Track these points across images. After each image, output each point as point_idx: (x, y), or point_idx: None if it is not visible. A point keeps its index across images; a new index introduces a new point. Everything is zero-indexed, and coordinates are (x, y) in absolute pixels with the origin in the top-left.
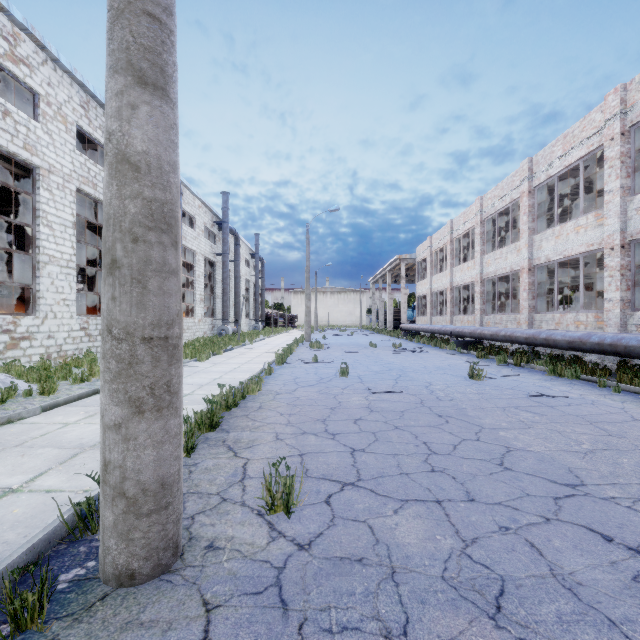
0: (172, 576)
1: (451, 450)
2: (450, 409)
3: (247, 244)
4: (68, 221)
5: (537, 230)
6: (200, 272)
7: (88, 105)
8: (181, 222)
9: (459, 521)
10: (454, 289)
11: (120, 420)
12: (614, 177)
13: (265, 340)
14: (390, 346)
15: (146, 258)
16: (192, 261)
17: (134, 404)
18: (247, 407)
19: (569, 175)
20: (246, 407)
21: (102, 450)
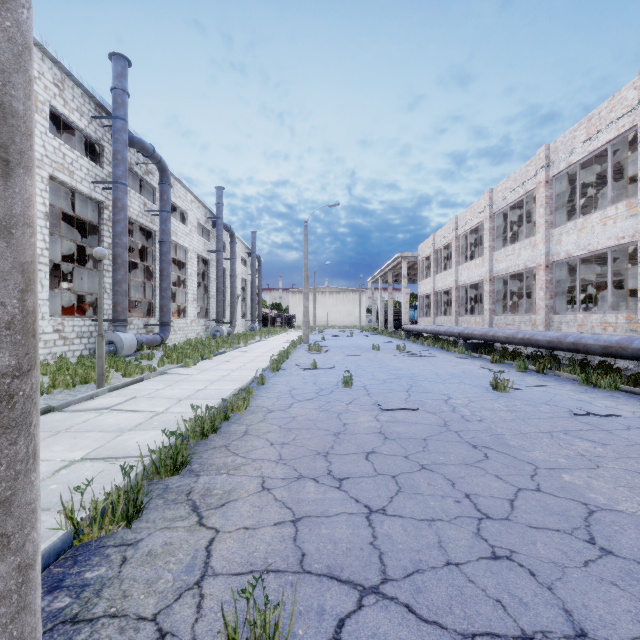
0: None
1: (509, 511)
2: (484, 435)
3: (243, 242)
4: (39, 211)
5: (555, 223)
6: (193, 270)
7: (63, 84)
8: (170, 216)
9: None
10: (460, 288)
11: None
12: None
13: (261, 342)
14: (394, 349)
15: None
16: (184, 258)
17: None
18: (229, 432)
19: (591, 163)
20: (228, 432)
21: None
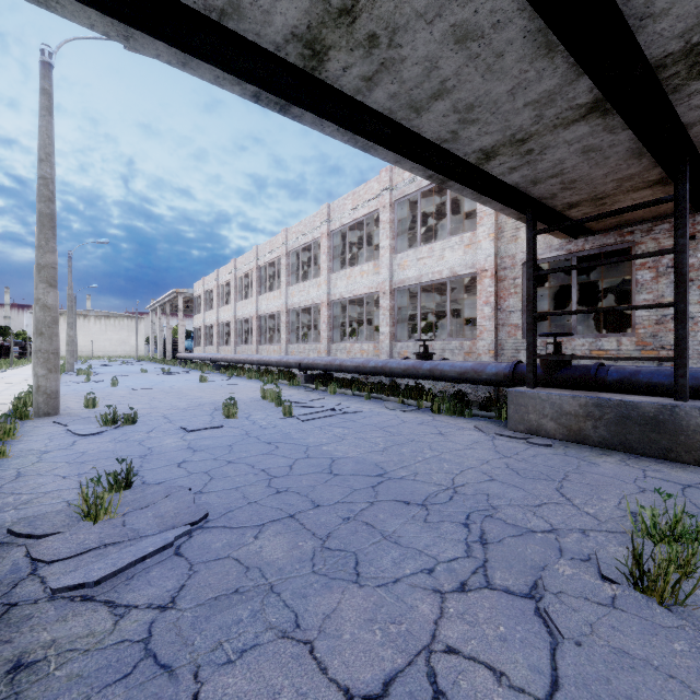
0: (61, 415)
1: (163, 397)
2: (175, 391)
3: None
4: None
5: (261, 293)
6: None
7: None
8: None
9: (153, 404)
10: (220, 325)
11: (45, 374)
12: (284, 275)
13: (8, 372)
14: (160, 371)
15: (53, 332)
16: None
17: (50, 370)
18: None
19: (278, 262)
20: None
21: (37, 383)
